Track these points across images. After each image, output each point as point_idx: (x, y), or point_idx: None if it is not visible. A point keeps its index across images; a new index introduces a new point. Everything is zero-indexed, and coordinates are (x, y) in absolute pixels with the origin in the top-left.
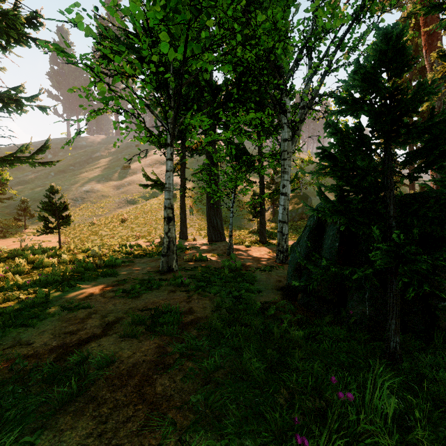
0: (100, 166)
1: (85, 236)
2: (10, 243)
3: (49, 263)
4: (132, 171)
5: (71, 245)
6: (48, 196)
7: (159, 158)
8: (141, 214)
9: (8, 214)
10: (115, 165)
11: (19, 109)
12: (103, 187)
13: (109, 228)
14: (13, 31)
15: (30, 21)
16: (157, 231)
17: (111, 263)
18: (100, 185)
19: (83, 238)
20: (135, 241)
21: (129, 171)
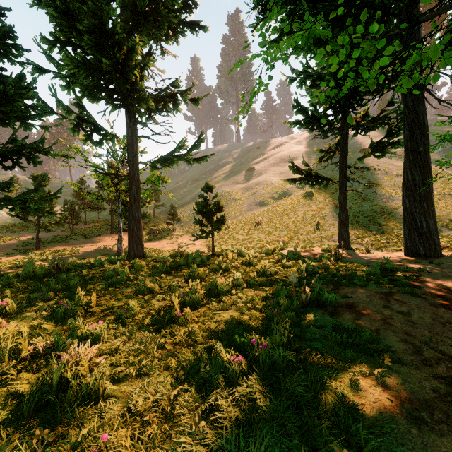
0: (226, 172)
1: (223, 240)
2: (165, 245)
3: (224, 287)
4: (257, 173)
5: (229, 254)
6: (202, 196)
7: (283, 156)
8: (275, 217)
9: (161, 218)
10: (239, 169)
11: (175, 109)
12: (232, 191)
13: (244, 232)
14: (173, 15)
15: (186, 4)
16: (299, 235)
17: (321, 298)
18: (229, 188)
19: (222, 242)
20: (286, 249)
21: (254, 173)
